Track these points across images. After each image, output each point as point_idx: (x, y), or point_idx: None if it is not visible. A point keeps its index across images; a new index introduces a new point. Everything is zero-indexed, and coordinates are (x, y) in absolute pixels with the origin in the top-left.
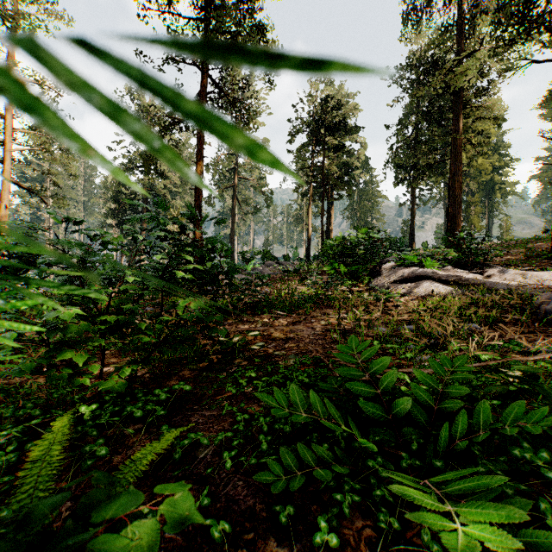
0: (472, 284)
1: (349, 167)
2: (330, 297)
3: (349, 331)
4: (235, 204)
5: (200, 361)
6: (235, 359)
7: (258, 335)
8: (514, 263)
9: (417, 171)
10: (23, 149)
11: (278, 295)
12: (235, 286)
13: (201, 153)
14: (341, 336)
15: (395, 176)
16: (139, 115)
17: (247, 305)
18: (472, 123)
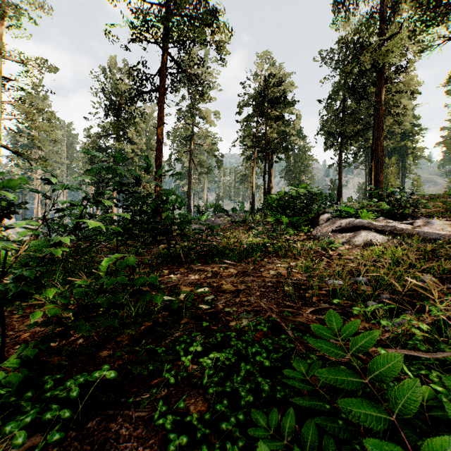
0: (406, 233)
1: (287, 135)
2: (276, 245)
3: (300, 282)
4: (191, 166)
5: (141, 324)
6: (182, 318)
7: (207, 291)
8: (435, 214)
9: (345, 137)
10: (11, 118)
11: (227, 243)
12: (187, 236)
13: (161, 120)
14: (294, 289)
15: (325, 142)
16: (111, 91)
17: (198, 254)
18: (391, 96)
